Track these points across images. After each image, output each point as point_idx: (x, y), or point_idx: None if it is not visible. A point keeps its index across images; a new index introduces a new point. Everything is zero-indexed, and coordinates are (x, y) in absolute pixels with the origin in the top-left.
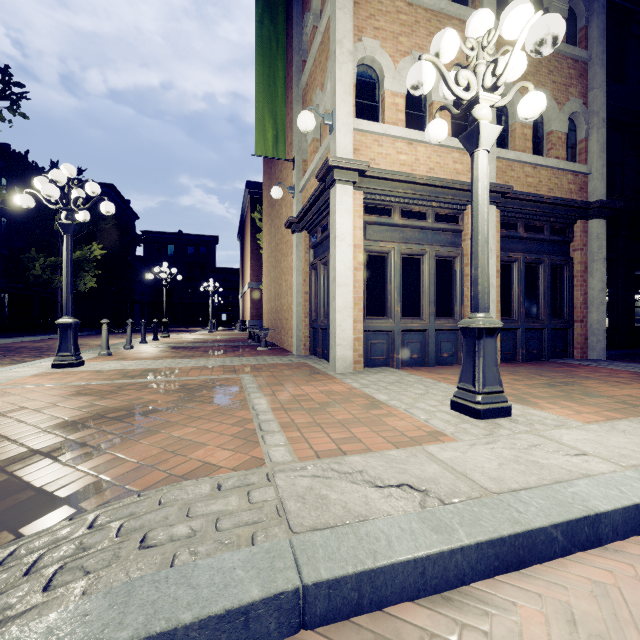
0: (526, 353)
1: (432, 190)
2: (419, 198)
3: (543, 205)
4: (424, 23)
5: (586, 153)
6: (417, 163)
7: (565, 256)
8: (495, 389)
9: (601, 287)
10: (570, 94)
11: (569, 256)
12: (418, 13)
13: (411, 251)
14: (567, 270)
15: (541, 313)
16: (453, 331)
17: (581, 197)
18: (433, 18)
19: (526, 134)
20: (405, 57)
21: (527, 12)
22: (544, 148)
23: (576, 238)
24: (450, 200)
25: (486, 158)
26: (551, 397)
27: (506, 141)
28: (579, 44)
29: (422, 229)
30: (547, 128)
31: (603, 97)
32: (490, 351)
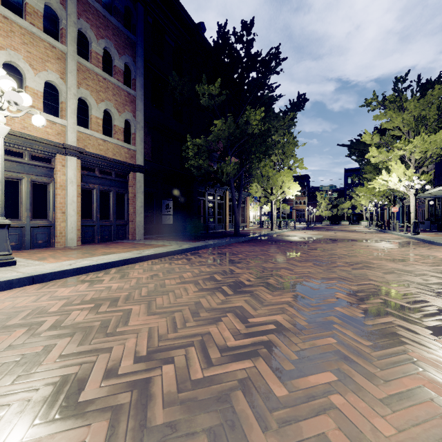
0: (101, 238)
1: (25, 140)
2: (14, 143)
3: (109, 162)
4: (19, 35)
5: (135, 140)
6: (12, 121)
7: (125, 189)
8: (4, 253)
9: (141, 205)
10: (126, 109)
11: (127, 189)
12: (13, 26)
13: (9, 176)
14: (126, 196)
15: (111, 217)
16: (47, 227)
17: (132, 161)
18: (27, 34)
19: (99, 122)
20: (1, 50)
21: (10, 84)
22: (112, 132)
23: (130, 180)
24: (42, 149)
25: (1, 141)
26: (66, 256)
27: (88, 123)
28: (132, 86)
29: (20, 163)
30: (113, 122)
31: (142, 116)
32: (2, 235)
